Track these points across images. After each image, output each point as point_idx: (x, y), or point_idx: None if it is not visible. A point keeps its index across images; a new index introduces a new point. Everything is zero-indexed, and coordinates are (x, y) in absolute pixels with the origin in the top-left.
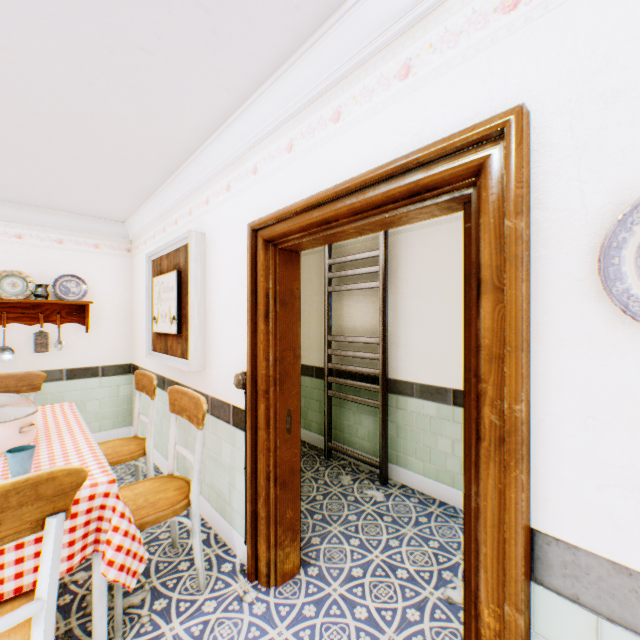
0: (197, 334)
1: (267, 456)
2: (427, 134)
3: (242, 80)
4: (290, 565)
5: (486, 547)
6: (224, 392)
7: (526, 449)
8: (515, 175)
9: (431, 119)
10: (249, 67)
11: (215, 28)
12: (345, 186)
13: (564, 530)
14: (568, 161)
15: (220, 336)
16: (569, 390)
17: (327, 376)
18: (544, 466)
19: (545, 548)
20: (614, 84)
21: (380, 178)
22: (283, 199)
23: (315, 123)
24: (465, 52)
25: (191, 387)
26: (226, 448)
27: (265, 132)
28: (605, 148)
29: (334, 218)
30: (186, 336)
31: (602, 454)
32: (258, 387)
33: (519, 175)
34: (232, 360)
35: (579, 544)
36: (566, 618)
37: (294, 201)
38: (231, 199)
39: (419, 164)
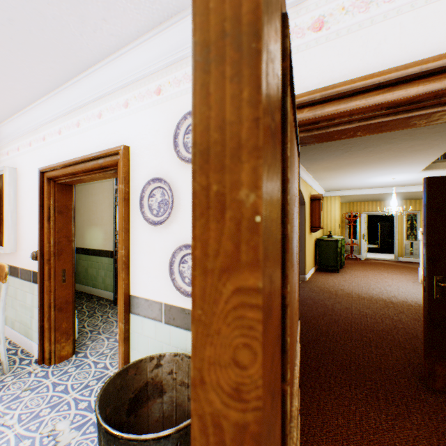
0: (11, 230)
1: (50, 295)
2: (106, 145)
3: (29, 94)
4: (66, 352)
5: (119, 305)
6: (28, 264)
7: (127, 266)
8: (122, 169)
9: (107, 139)
10: (32, 90)
11: (5, 74)
12: (78, 160)
13: (137, 292)
14: (138, 167)
15: (26, 231)
16: (138, 244)
17: (115, 255)
18: (133, 272)
19: (133, 300)
20: (146, 145)
21: (90, 159)
22: (57, 158)
23: (70, 124)
24: (116, 117)
25: (9, 264)
26: (29, 297)
27: (48, 120)
28: (144, 165)
29: (77, 173)
30: (3, 232)
31: (144, 264)
32: (45, 258)
33: (123, 170)
34: (33, 245)
35: (140, 295)
36: (137, 322)
37: (62, 160)
38: (32, 151)
39: (101, 157)
